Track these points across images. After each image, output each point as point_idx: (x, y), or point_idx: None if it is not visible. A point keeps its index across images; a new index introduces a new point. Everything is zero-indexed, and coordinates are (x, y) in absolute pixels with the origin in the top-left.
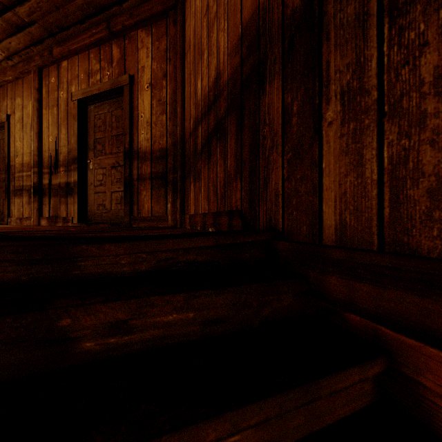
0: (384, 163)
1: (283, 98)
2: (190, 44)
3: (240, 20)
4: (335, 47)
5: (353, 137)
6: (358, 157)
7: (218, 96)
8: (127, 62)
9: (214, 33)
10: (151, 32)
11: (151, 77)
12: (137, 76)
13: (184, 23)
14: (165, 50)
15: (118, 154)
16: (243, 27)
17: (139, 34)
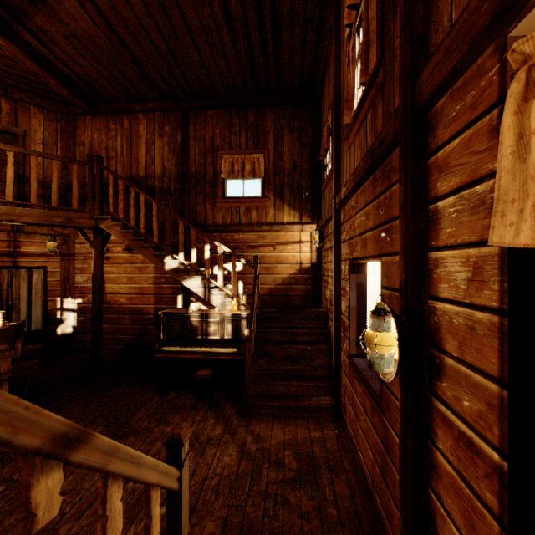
0: (163, 216)
1: (147, 200)
2: (86, 145)
3: (131, 173)
4: (157, 199)
5: (160, 212)
6: (161, 215)
7: (117, 184)
8: (19, 119)
9: (113, 162)
10: (44, 113)
11: (44, 139)
12: (30, 133)
13: (75, 128)
14: (56, 129)
15: (1, 172)
16: (132, 175)
17: (32, 108)
